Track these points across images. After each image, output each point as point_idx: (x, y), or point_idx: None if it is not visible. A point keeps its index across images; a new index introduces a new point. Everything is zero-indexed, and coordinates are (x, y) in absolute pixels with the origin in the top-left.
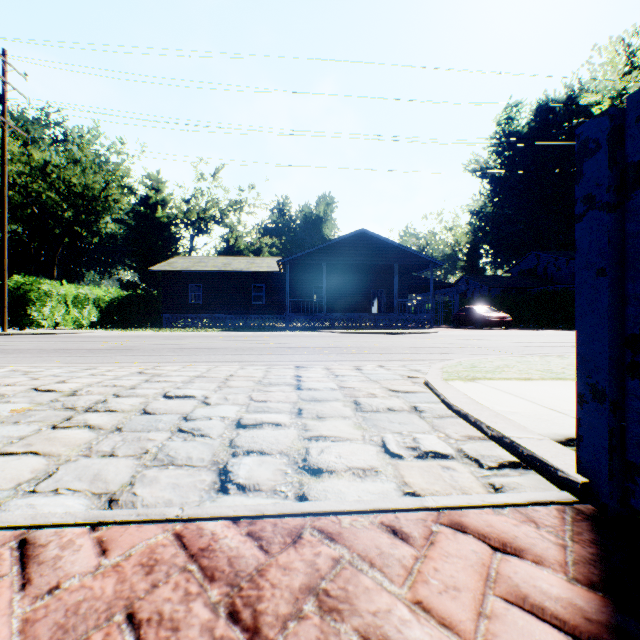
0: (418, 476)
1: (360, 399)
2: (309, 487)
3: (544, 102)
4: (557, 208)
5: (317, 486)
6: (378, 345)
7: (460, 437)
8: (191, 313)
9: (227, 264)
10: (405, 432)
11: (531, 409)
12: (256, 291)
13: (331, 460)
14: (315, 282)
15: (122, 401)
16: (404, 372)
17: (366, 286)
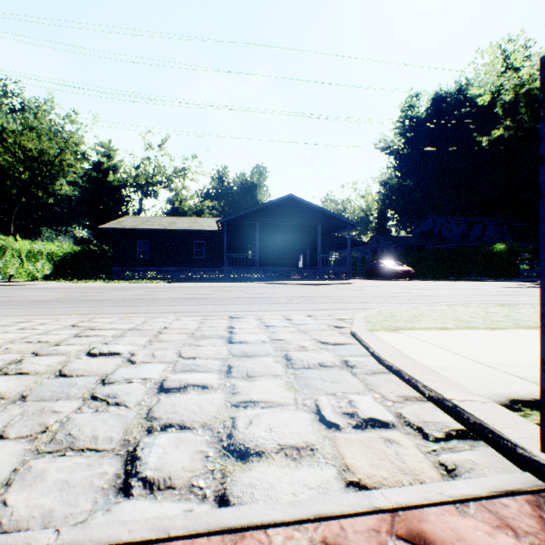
0: (360, 455)
1: (291, 353)
2: (233, 480)
3: (439, 93)
4: (449, 181)
5: (243, 477)
6: (305, 295)
7: (397, 398)
8: (139, 266)
9: (172, 223)
10: (339, 393)
11: (460, 363)
12: (198, 247)
13: (260, 435)
14: (250, 240)
15: (39, 361)
16: (330, 322)
17: (294, 243)
